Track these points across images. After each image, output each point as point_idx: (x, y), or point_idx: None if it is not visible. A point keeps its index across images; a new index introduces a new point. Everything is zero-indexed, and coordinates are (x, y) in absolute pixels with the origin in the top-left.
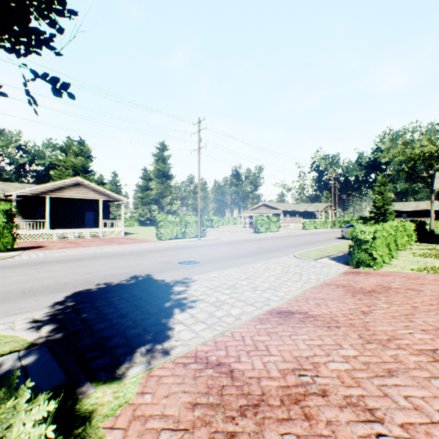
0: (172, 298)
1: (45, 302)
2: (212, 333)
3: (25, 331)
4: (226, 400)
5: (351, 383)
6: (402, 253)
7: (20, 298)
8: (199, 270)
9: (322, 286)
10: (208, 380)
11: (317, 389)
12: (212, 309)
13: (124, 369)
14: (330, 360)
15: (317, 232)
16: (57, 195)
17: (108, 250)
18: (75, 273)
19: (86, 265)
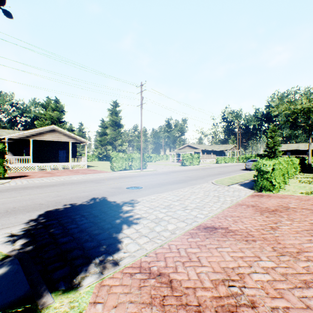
0: (121, 216)
1: (22, 219)
2: (153, 246)
3: (2, 245)
4: (168, 311)
5: (275, 294)
6: (291, 180)
7: (3, 216)
8: (142, 194)
9: (235, 206)
10: (151, 290)
11: (246, 301)
12: (153, 225)
13: (80, 279)
14: (253, 271)
15: (226, 165)
16: (38, 138)
17: (75, 178)
18: (48, 196)
19: (57, 190)
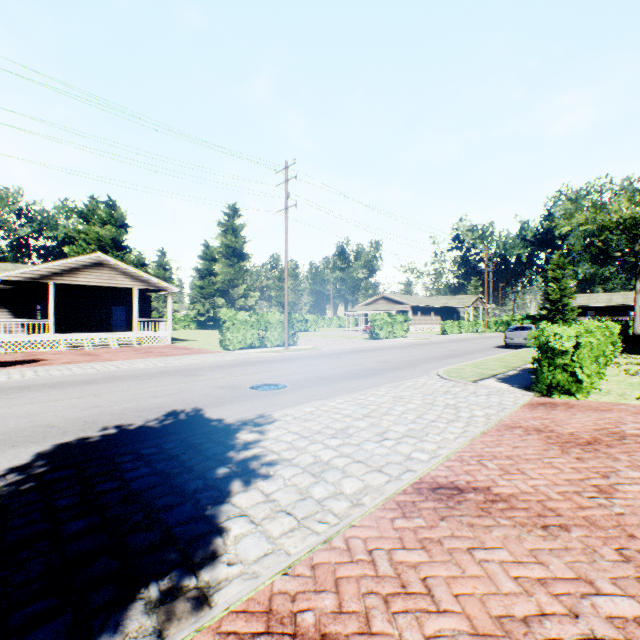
0: (232, 456)
1: None
2: (307, 542)
3: None
4: None
5: None
6: (608, 370)
7: None
8: (285, 401)
9: (498, 430)
10: None
11: None
12: (307, 482)
13: None
14: (585, 634)
15: (464, 338)
16: (66, 281)
17: (141, 366)
18: (72, 406)
19: (97, 392)
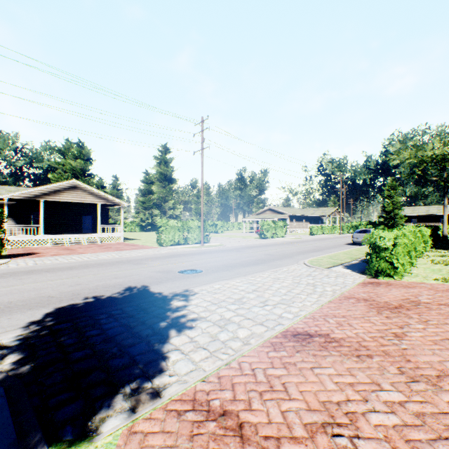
0: (169, 315)
1: (20, 321)
2: (216, 364)
3: None
4: None
5: None
6: (420, 260)
7: None
8: (202, 280)
9: (340, 300)
10: (209, 441)
11: None
12: (216, 330)
13: (99, 421)
14: (370, 409)
15: (325, 238)
16: (52, 199)
17: (104, 257)
18: (62, 284)
19: (77, 275)
